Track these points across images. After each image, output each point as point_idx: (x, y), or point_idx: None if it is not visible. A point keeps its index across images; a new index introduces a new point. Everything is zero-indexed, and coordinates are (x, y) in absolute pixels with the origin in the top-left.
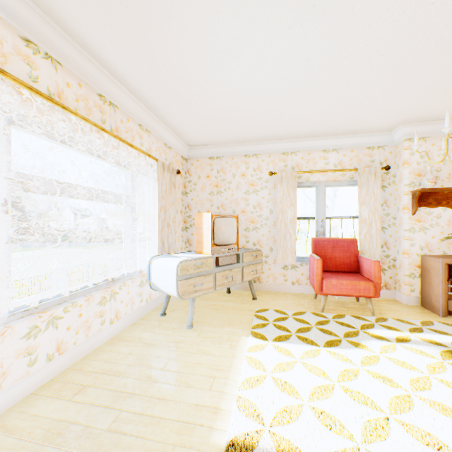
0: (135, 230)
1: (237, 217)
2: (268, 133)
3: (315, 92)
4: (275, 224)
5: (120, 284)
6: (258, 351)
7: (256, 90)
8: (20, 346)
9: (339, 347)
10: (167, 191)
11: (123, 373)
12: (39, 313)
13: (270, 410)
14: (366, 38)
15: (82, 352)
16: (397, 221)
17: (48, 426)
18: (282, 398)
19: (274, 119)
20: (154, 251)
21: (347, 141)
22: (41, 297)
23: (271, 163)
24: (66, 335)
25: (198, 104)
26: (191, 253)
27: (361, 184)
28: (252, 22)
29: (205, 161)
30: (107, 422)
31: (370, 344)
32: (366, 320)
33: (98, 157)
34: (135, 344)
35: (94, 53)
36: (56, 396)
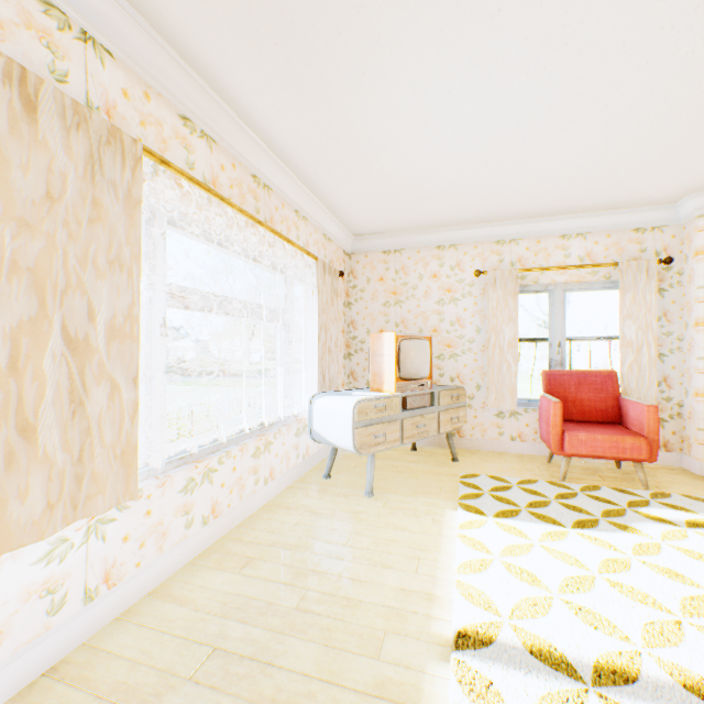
0: (290, 358)
1: (430, 338)
2: (474, 213)
3: (555, 154)
4: (483, 350)
5: (274, 431)
6: (475, 529)
7: (466, 156)
8: (178, 502)
9: (596, 529)
10: (327, 301)
11: (295, 546)
12: (195, 462)
13: (506, 601)
14: (641, 78)
15: (237, 519)
16: (684, 344)
17: (223, 600)
18: (520, 588)
19: (487, 194)
20: (307, 388)
21: (600, 221)
22: (193, 443)
23: (478, 257)
24: (220, 494)
25: (378, 178)
26: (366, 391)
27: (623, 287)
28: (473, 70)
29: (378, 256)
30: (293, 600)
31: (645, 528)
32: (636, 495)
33: (250, 259)
34: (300, 512)
35: (252, 123)
36: (220, 567)
